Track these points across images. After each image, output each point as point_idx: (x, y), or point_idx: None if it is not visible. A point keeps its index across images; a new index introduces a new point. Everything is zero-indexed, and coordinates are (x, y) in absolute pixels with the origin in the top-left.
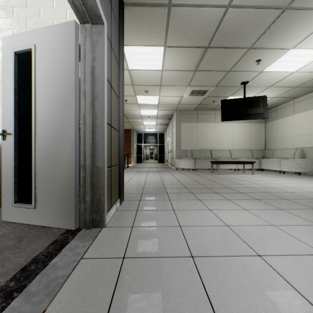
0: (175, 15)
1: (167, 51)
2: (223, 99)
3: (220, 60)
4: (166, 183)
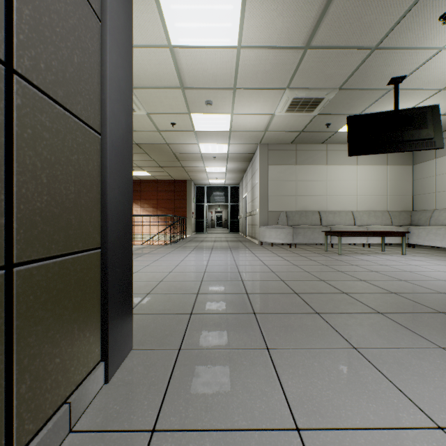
0: None
1: None
2: (346, 119)
3: (363, 16)
4: (247, 278)
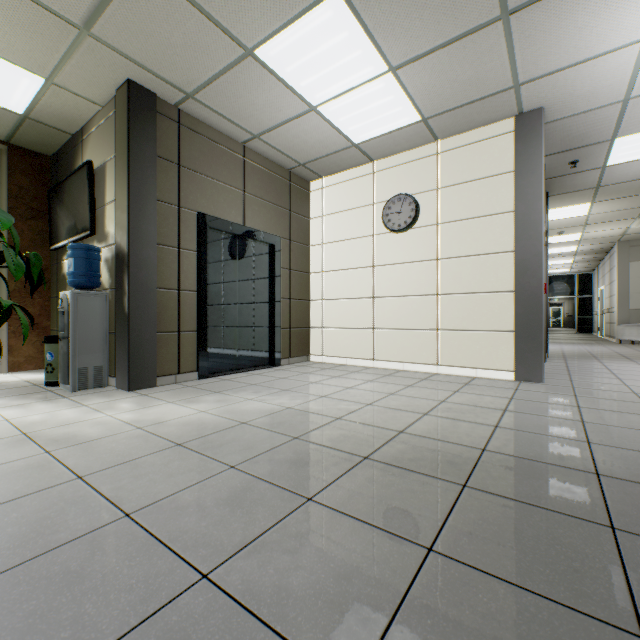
0: (604, 189)
1: (594, 204)
2: None
3: None
4: (593, 352)
